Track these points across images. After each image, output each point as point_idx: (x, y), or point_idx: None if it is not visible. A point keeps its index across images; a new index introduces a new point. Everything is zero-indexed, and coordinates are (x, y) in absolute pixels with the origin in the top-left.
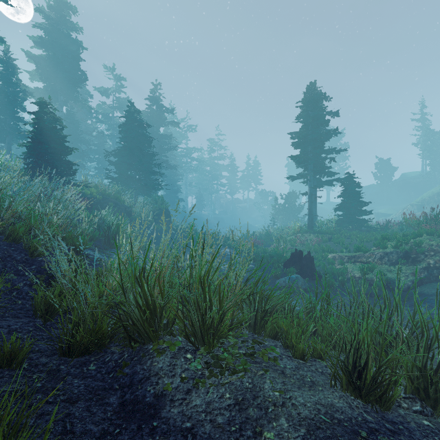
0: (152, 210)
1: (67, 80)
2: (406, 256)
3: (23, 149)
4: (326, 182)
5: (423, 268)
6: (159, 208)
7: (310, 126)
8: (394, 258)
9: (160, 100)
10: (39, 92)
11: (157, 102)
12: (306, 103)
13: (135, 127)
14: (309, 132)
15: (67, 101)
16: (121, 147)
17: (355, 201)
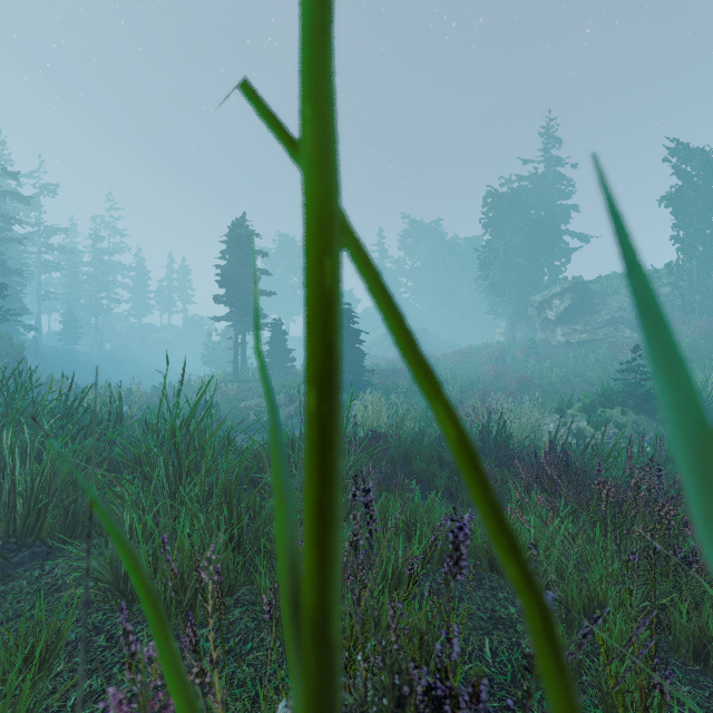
0: None
1: None
2: (291, 400)
3: None
4: None
5: (296, 407)
6: (5, 353)
7: (236, 265)
8: (283, 402)
9: None
10: None
11: None
12: (231, 241)
13: None
14: (235, 272)
15: None
16: None
17: (281, 349)
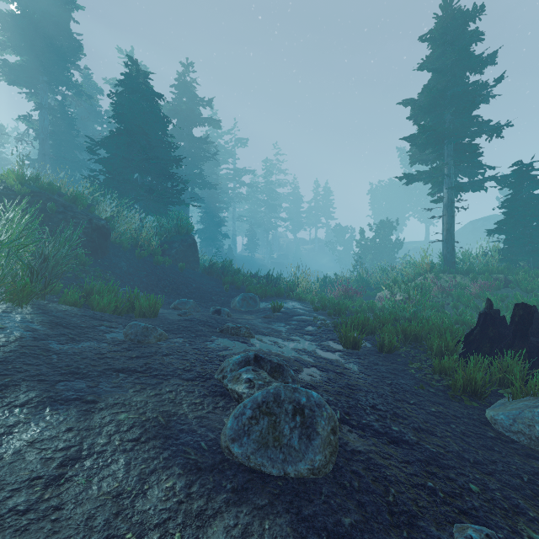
0: (161, 235)
1: (52, 50)
2: None
3: (4, 163)
4: (470, 185)
5: None
6: (175, 233)
7: (448, 75)
8: None
9: (193, 88)
10: (9, 68)
11: (188, 89)
12: (443, 31)
13: (138, 100)
14: (447, 86)
15: (56, 87)
16: (114, 132)
17: (536, 214)
